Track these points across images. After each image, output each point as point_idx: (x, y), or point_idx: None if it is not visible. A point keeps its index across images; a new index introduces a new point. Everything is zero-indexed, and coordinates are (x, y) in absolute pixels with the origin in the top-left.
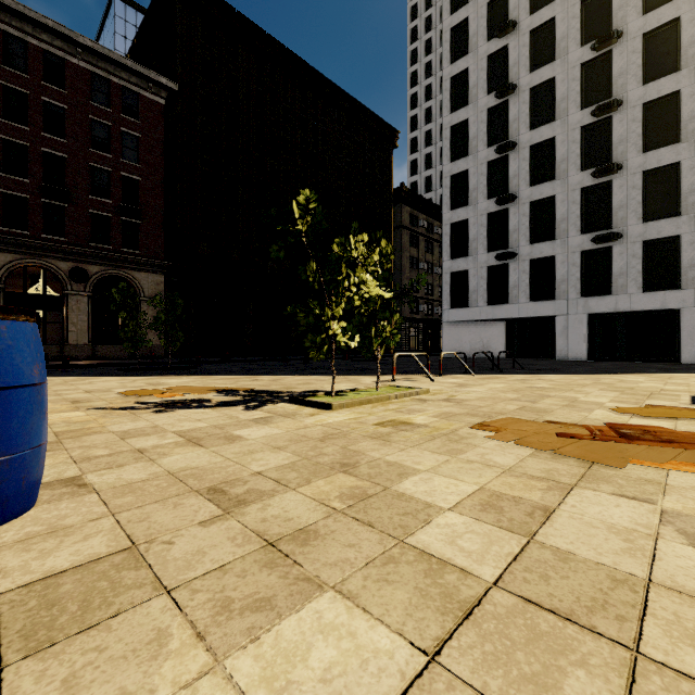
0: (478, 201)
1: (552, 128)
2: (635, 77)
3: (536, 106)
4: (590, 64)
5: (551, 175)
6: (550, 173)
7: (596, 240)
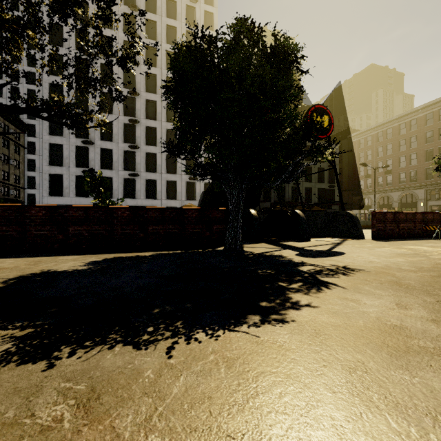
0: (70, 136)
1: (111, 117)
2: (144, 114)
3: (104, 102)
4: (127, 98)
5: (110, 138)
6: (110, 137)
7: (131, 175)
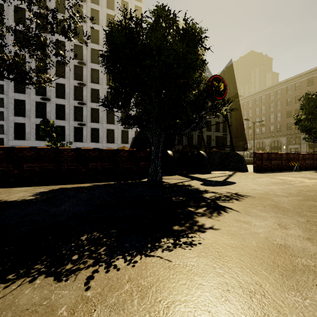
0: (31, 94)
1: (64, 80)
2: (89, 79)
3: (58, 69)
4: (76, 66)
5: (63, 97)
6: (63, 96)
7: (79, 124)
